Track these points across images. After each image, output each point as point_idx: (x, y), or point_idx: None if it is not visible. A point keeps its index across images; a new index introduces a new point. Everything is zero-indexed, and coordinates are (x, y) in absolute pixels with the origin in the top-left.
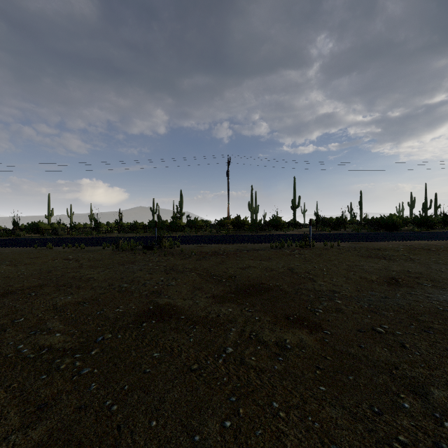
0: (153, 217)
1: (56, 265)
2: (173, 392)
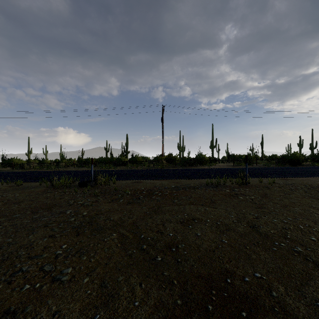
0: (106, 154)
1: None
2: None
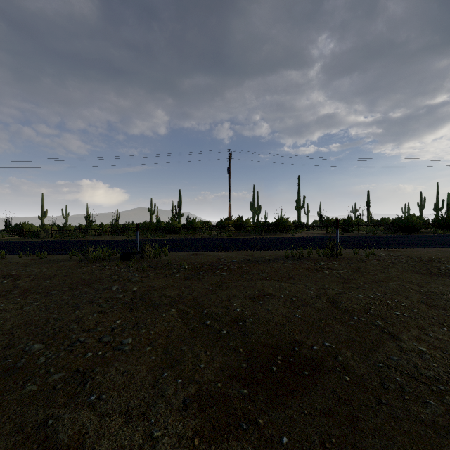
0: (151, 218)
1: None
2: None
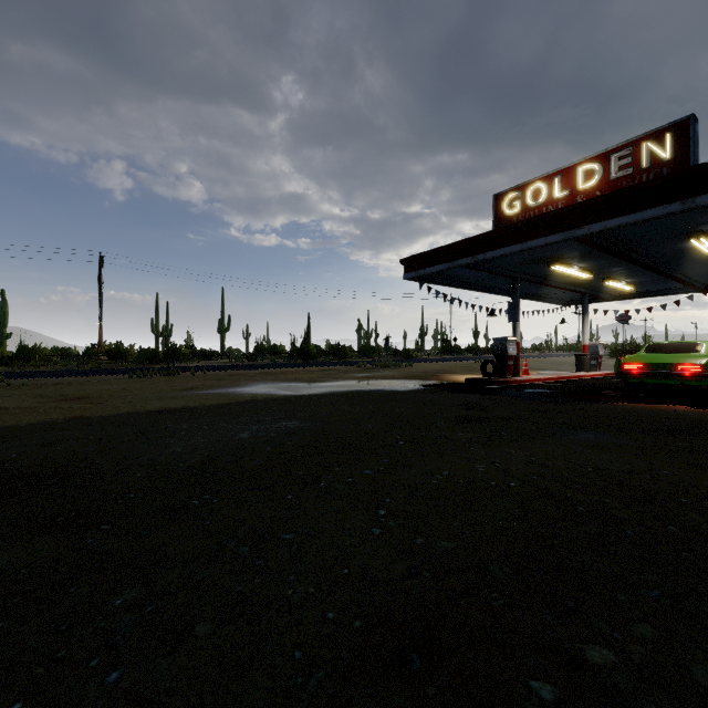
0: None
1: None
2: (7, 417)
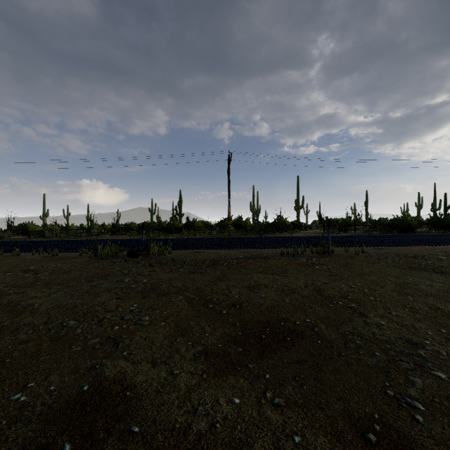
0: (152, 218)
1: (2, 281)
2: None
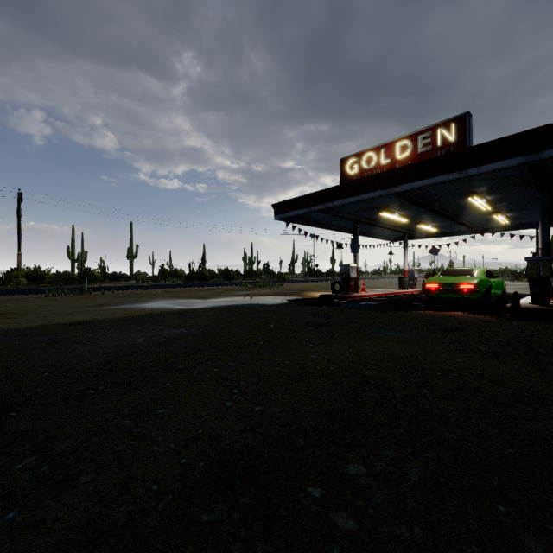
0: None
1: None
2: None
